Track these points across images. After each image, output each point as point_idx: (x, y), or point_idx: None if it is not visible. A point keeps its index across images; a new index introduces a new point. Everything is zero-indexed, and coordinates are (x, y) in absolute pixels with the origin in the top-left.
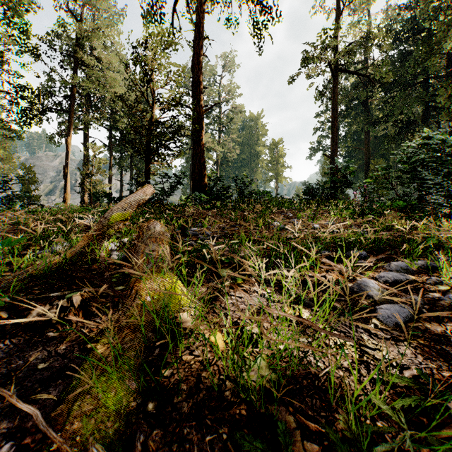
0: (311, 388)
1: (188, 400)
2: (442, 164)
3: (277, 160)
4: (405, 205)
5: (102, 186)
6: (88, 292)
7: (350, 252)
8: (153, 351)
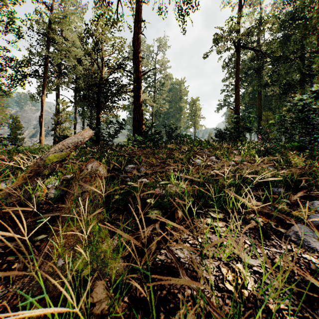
0: None
1: None
2: None
3: (195, 113)
4: (298, 146)
5: (68, 131)
6: None
7: (270, 190)
8: None
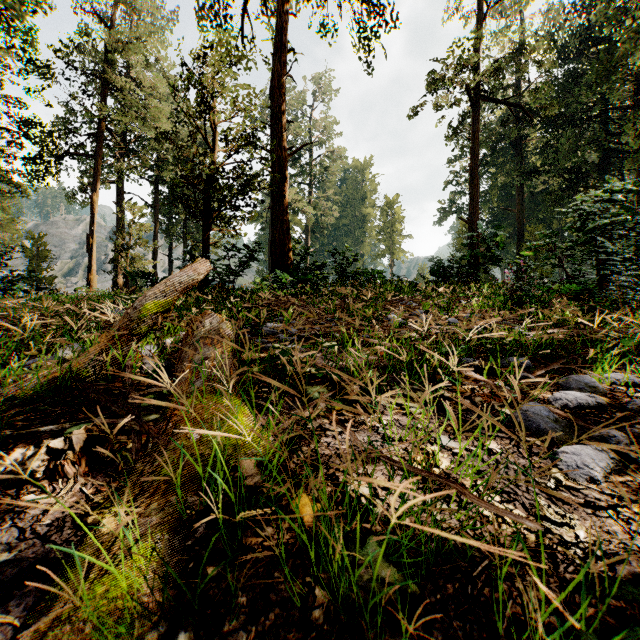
0: (462, 599)
1: (249, 625)
2: (634, 230)
3: (392, 227)
4: (580, 290)
5: (143, 263)
6: (99, 426)
7: (506, 360)
8: (195, 529)
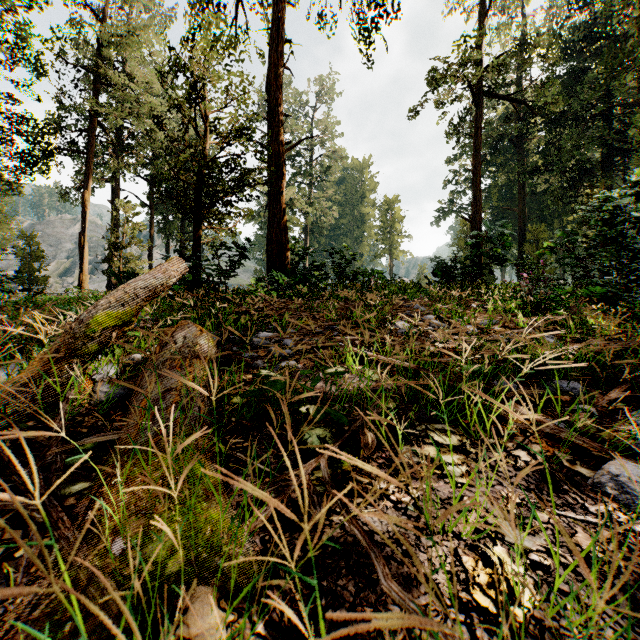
0: None
1: None
2: None
3: (391, 226)
4: (603, 293)
5: (137, 262)
6: None
7: (552, 384)
8: None
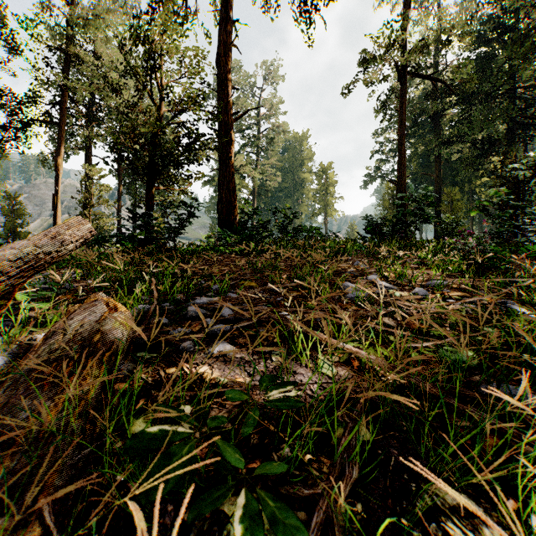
0: None
1: None
2: None
3: (326, 189)
4: None
5: (105, 220)
6: None
7: None
8: None
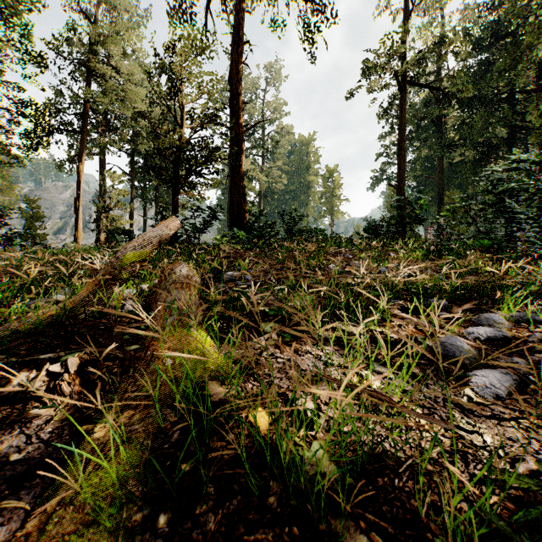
0: (390, 489)
1: (217, 509)
2: (536, 194)
3: (332, 192)
4: (491, 245)
5: (121, 222)
6: (90, 354)
7: (427, 301)
8: (171, 435)
